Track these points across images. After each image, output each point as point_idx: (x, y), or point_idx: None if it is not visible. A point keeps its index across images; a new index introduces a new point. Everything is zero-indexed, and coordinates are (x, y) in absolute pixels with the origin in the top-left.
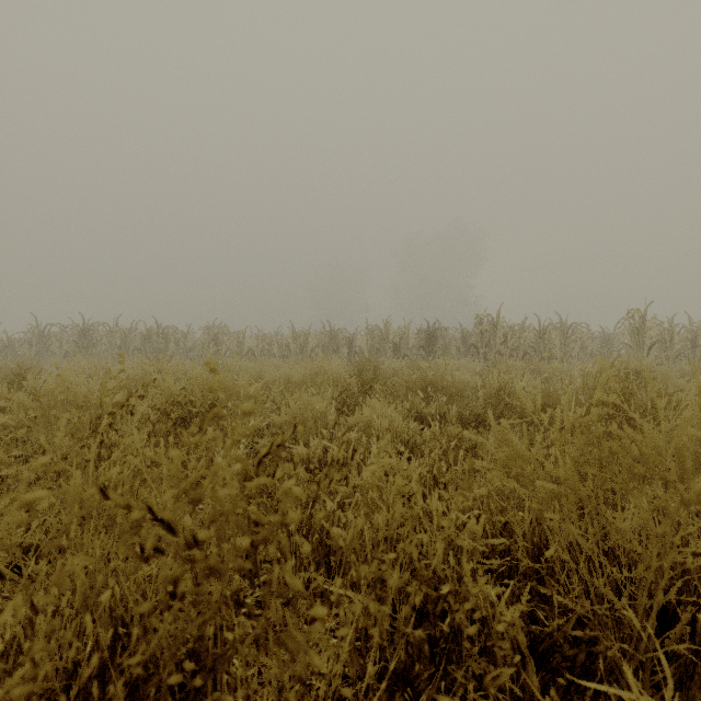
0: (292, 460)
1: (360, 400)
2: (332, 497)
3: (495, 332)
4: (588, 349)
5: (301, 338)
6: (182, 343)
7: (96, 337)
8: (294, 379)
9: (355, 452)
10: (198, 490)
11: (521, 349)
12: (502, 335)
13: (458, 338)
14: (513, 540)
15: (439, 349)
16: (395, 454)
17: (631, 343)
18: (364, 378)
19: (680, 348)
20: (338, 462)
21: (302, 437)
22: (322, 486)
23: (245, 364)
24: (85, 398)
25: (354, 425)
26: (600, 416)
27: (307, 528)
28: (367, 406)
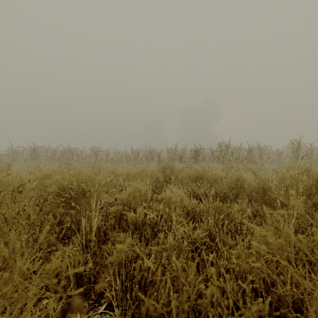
0: (127, 220)
1: (164, 186)
2: (148, 257)
3: (227, 150)
4: (271, 158)
5: (136, 153)
6: (80, 155)
7: (40, 153)
8: (130, 174)
9: (162, 216)
10: (75, 236)
11: (240, 158)
12: (230, 152)
13: (209, 153)
14: (287, 310)
15: (201, 158)
16: (187, 223)
17: (291, 155)
18: (166, 174)
19: (316, 158)
20: (153, 223)
21: (133, 206)
22: (141, 249)
23: (109, 165)
24: (13, 186)
25: (161, 199)
26: (307, 199)
27: (131, 276)
28: (168, 190)
